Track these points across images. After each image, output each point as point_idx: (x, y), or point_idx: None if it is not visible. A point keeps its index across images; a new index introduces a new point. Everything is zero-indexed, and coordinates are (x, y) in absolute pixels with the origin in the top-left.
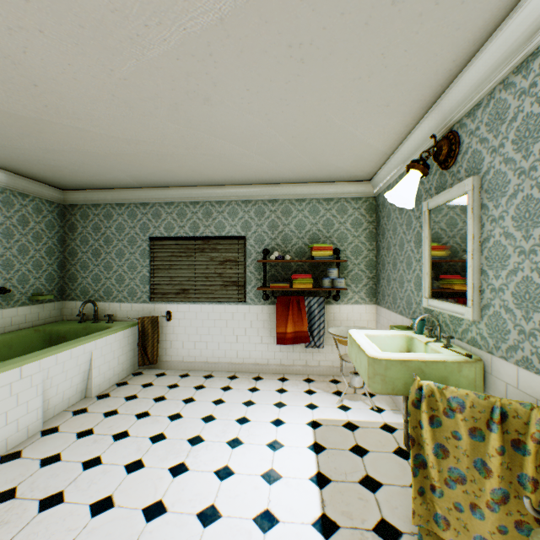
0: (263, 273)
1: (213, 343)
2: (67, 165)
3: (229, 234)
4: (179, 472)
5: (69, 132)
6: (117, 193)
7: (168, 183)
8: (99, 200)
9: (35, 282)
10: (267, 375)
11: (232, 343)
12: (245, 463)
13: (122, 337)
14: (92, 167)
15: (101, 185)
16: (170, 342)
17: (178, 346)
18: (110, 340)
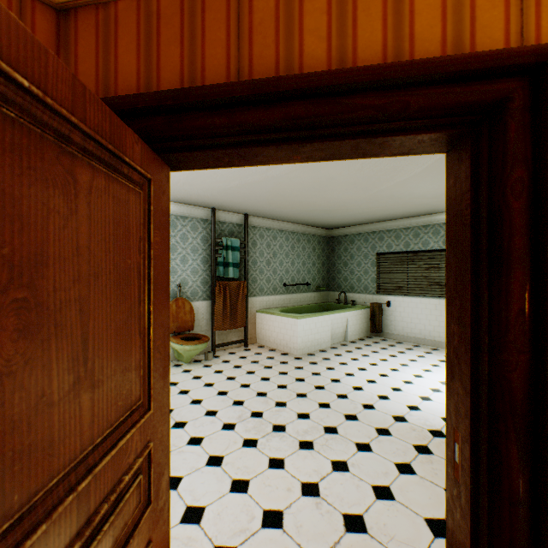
0: None
1: (419, 325)
2: (335, 220)
3: (432, 248)
4: (394, 370)
5: (342, 210)
6: (357, 228)
7: (388, 219)
8: (346, 233)
9: (317, 280)
10: None
11: (434, 326)
12: (430, 376)
13: (360, 313)
14: (347, 219)
15: (348, 225)
16: (389, 321)
17: (394, 324)
18: (355, 313)
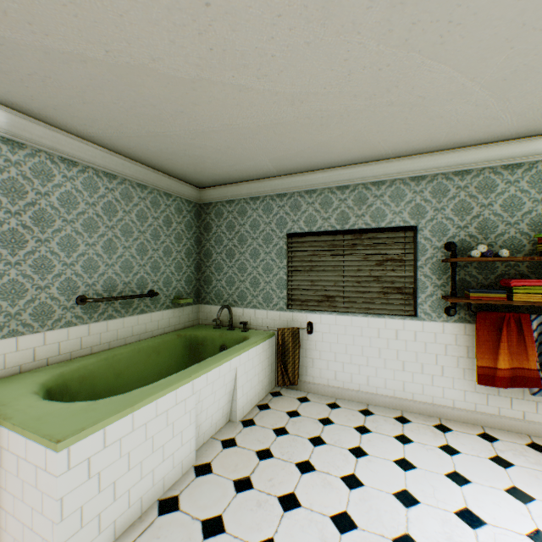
0: (450, 277)
1: (367, 368)
2: (210, 154)
3: (391, 225)
4: None
5: (226, 96)
6: (252, 186)
7: (312, 165)
8: (232, 195)
9: (176, 284)
10: (454, 423)
11: (395, 371)
12: None
13: (261, 351)
14: (235, 152)
15: (237, 177)
16: (310, 359)
17: (321, 365)
18: (251, 354)
